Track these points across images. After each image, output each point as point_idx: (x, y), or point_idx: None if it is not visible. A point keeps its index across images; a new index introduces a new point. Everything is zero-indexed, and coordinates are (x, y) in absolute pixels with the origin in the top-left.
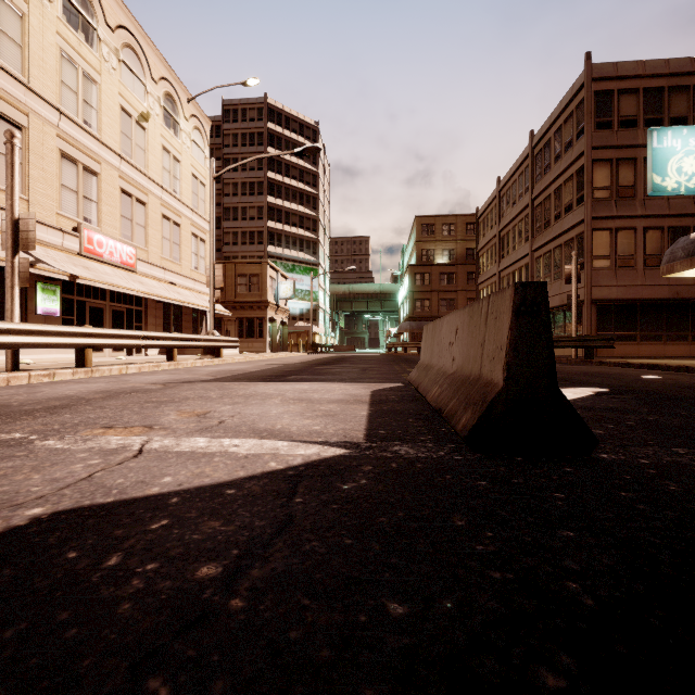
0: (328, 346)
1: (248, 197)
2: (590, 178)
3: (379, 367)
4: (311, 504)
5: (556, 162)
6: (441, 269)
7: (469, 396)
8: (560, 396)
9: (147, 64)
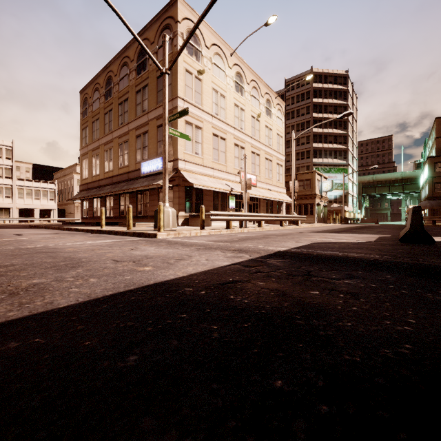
0: (355, 220)
1: (300, 131)
2: None
3: (390, 231)
4: (361, 243)
5: None
6: None
7: (404, 232)
8: (425, 231)
9: (259, 91)
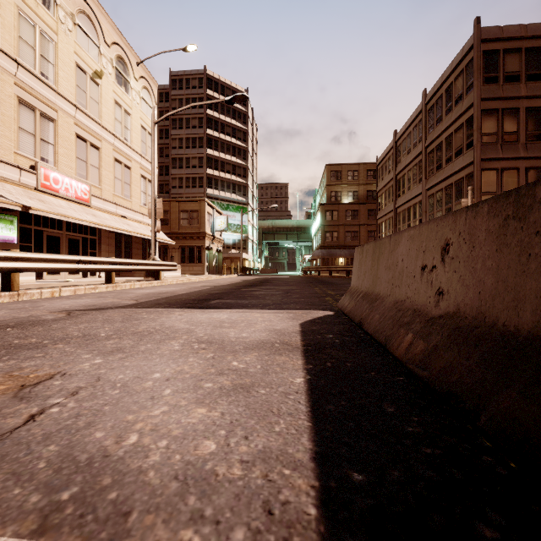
0: (255, 270)
1: (191, 149)
2: (479, 125)
3: (300, 289)
4: None
5: (447, 114)
6: (346, 207)
7: None
8: None
9: (100, 30)
